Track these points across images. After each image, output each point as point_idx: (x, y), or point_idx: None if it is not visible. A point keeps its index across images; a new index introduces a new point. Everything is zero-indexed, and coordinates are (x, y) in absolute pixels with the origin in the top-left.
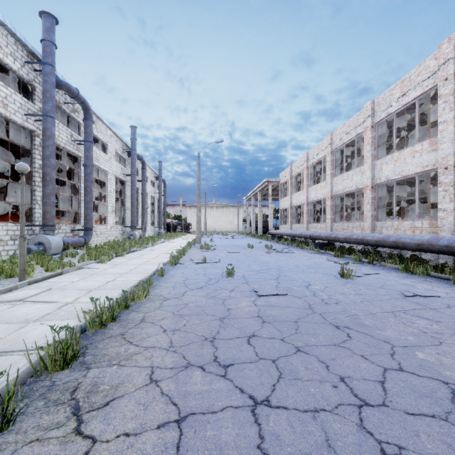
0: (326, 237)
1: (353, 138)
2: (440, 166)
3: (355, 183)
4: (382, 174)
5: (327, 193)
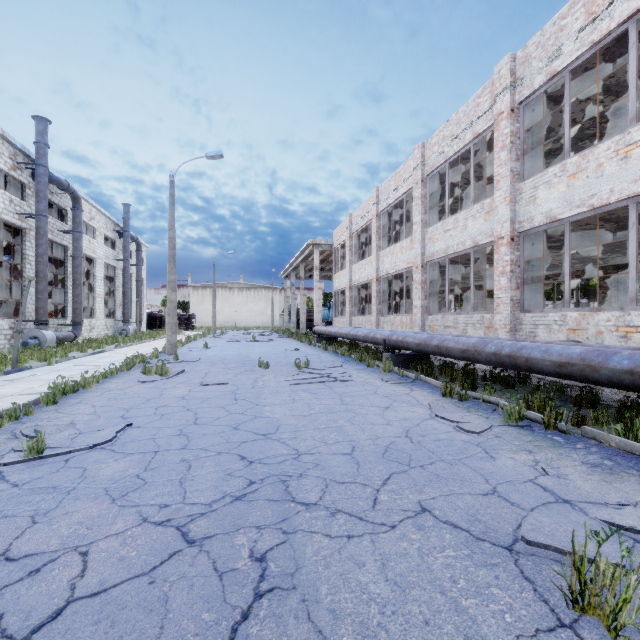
0: (418, 346)
1: (467, 147)
2: None
3: (472, 234)
4: (535, 209)
5: (414, 257)
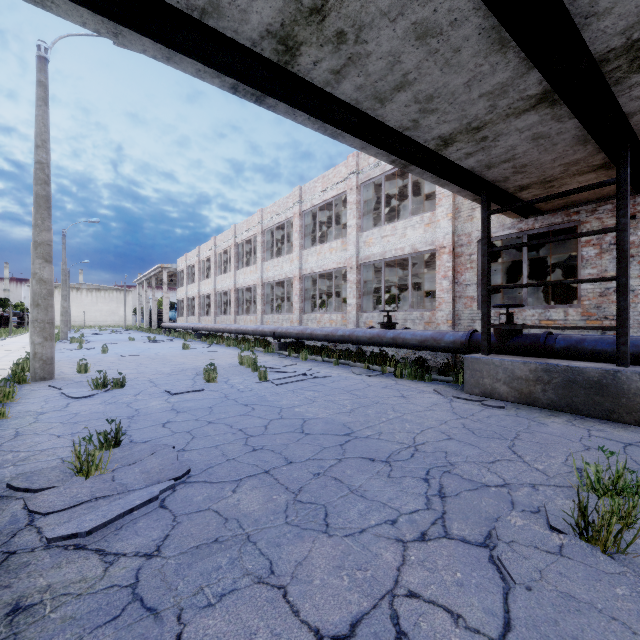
0: (202, 328)
1: (227, 248)
2: (257, 283)
3: (228, 284)
4: (239, 281)
5: (212, 289)
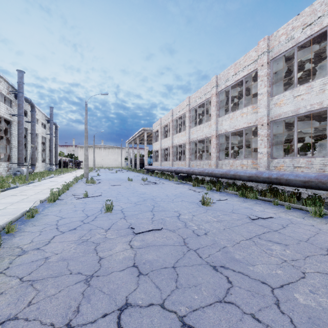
0: (186, 172)
1: (203, 102)
2: (259, 123)
3: (205, 133)
4: (222, 127)
5: (186, 139)
